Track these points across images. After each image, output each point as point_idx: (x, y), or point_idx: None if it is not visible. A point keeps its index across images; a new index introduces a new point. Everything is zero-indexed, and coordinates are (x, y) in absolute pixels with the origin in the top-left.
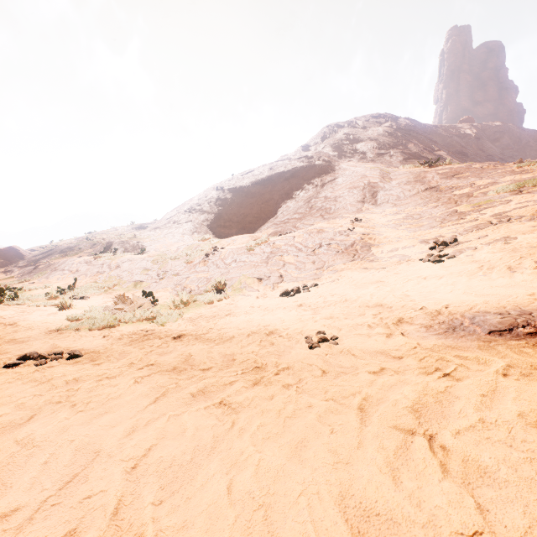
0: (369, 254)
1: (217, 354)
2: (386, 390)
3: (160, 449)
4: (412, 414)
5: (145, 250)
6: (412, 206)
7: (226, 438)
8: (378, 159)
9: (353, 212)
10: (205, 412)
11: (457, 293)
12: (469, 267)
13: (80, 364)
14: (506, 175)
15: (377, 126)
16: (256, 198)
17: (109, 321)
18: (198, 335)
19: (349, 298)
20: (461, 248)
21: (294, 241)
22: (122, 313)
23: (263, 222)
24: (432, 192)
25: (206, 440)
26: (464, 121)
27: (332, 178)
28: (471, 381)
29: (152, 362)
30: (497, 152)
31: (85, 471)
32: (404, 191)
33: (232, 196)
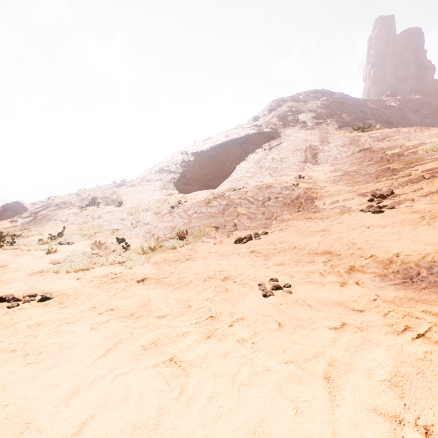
0: (313, 206)
1: (174, 300)
2: (352, 352)
3: (96, 423)
4: (393, 390)
5: (122, 203)
6: (348, 165)
7: (172, 411)
8: (317, 127)
9: (297, 171)
10: (154, 371)
11: (405, 241)
12: (410, 217)
13: (48, 307)
14: (432, 137)
15: (315, 100)
16: (214, 160)
17: (85, 264)
18: (159, 279)
19: (297, 245)
20: (399, 200)
21: (246, 195)
22: (97, 257)
23: (220, 180)
24: (366, 153)
25: (150, 412)
26: (389, 95)
27: (278, 142)
28: None
29: (112, 307)
30: (418, 120)
31: None
32: (341, 152)
33: (195, 159)
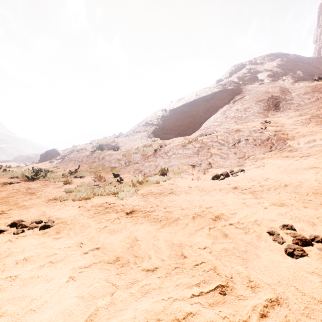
0: (286, 146)
1: (163, 242)
2: None
3: None
4: None
5: (119, 148)
6: (314, 109)
7: None
8: (273, 83)
9: (261, 117)
10: None
11: None
12: None
13: (45, 236)
14: None
15: (271, 61)
16: (187, 114)
17: (87, 194)
18: (146, 212)
19: (288, 183)
20: None
21: (217, 138)
22: (97, 188)
23: (191, 129)
24: None
25: None
26: None
27: (241, 96)
28: None
29: (98, 246)
30: None
31: None
32: (304, 99)
33: (171, 114)
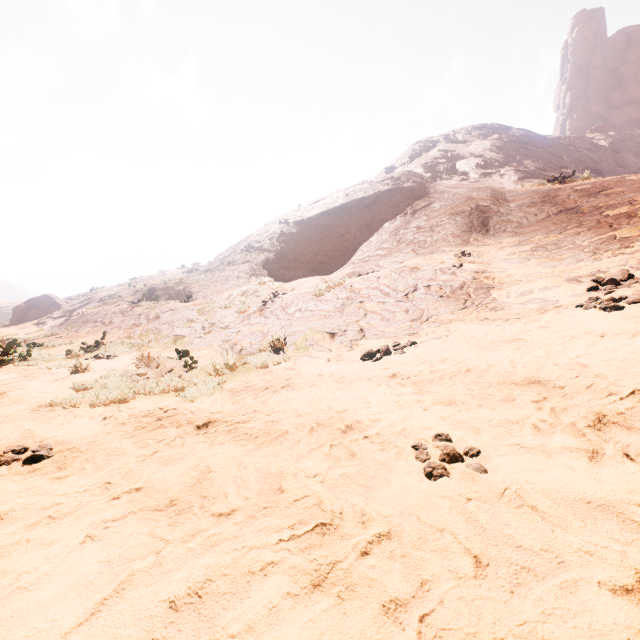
0: (488, 299)
1: (254, 472)
2: None
3: None
4: None
5: (191, 297)
6: (542, 234)
7: None
8: (485, 180)
9: (457, 245)
10: None
11: None
12: None
13: (36, 475)
14: None
15: (481, 139)
16: (328, 232)
17: (122, 393)
18: (234, 423)
19: (473, 366)
20: None
21: (378, 282)
22: (143, 380)
23: (336, 262)
24: (570, 215)
25: None
26: (596, 130)
27: (426, 203)
28: None
29: (139, 485)
30: None
31: None
32: (528, 215)
33: (299, 230)
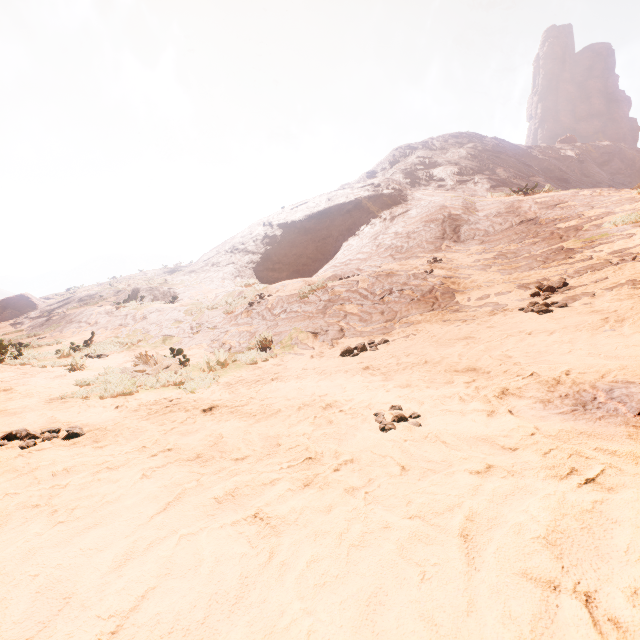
0: (453, 302)
1: (257, 436)
2: (499, 503)
3: (159, 597)
4: (548, 550)
5: (177, 298)
6: (504, 243)
7: (259, 580)
8: (460, 187)
9: (431, 251)
10: (233, 530)
11: (579, 354)
12: (589, 319)
13: (78, 446)
14: (624, 203)
15: (458, 147)
16: (311, 235)
17: (126, 387)
18: (234, 407)
19: (430, 359)
20: (574, 295)
21: (357, 286)
22: (143, 376)
23: (319, 264)
24: (529, 225)
25: (230, 582)
26: (564, 140)
27: (404, 210)
28: (635, 495)
29: (169, 447)
30: (606, 178)
31: (41, 635)
32: (494, 225)
33: (283, 233)
